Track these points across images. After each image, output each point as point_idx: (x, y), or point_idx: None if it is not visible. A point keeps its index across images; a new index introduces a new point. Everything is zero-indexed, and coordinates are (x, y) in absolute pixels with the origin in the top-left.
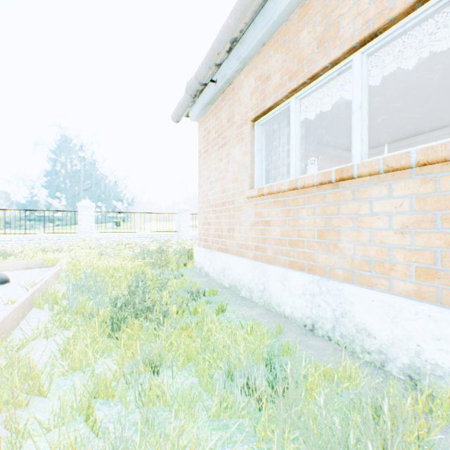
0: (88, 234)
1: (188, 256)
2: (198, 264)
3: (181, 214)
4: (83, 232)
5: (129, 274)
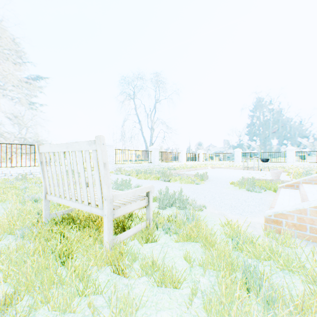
0: (291, 163)
1: None
2: None
3: None
4: (288, 162)
5: None
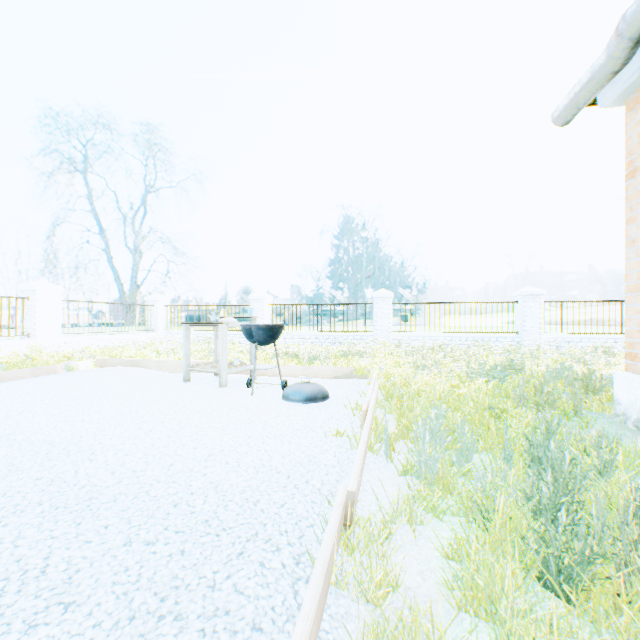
0: (384, 333)
1: (584, 387)
2: (630, 409)
3: (524, 302)
4: (378, 331)
5: (480, 410)
